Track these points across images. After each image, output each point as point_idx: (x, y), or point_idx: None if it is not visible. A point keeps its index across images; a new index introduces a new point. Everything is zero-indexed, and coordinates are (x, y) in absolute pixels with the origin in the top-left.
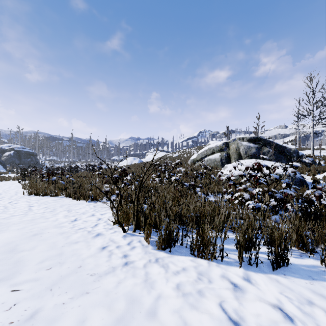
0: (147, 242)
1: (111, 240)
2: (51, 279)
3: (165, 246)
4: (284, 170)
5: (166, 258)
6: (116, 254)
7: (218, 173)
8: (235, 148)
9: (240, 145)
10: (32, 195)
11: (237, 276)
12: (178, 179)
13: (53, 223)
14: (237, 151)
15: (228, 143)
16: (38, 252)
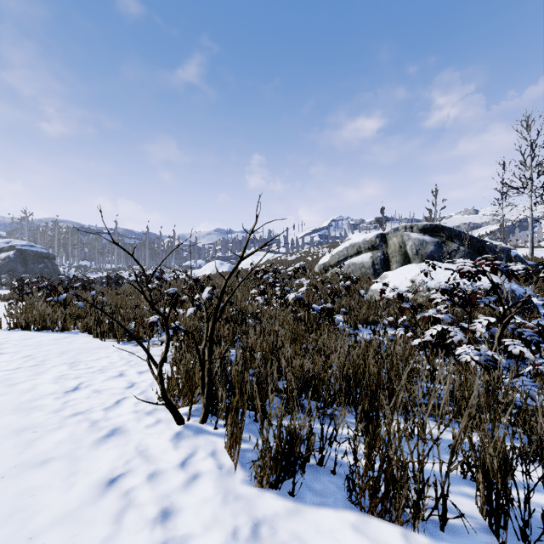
0: (232, 459)
1: (141, 452)
2: None
3: (280, 477)
4: (527, 279)
5: (283, 520)
6: (139, 509)
7: (371, 287)
8: (398, 244)
9: (406, 239)
10: (17, 329)
11: None
12: (300, 298)
13: (18, 398)
14: (401, 248)
15: (385, 236)
16: None
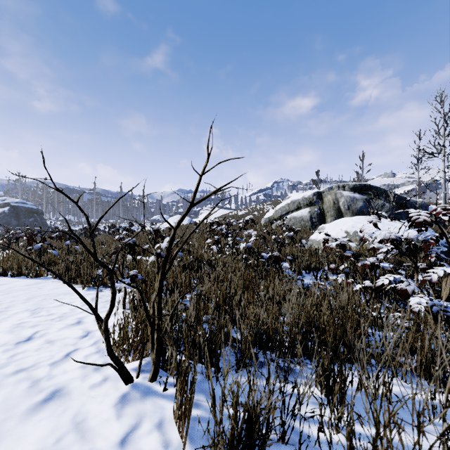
0: (180, 435)
1: (77, 424)
2: None
3: None
4: None
5: None
6: None
7: (310, 238)
8: (332, 201)
9: (339, 196)
10: None
11: None
12: (250, 247)
13: None
14: (335, 204)
15: (321, 194)
16: None
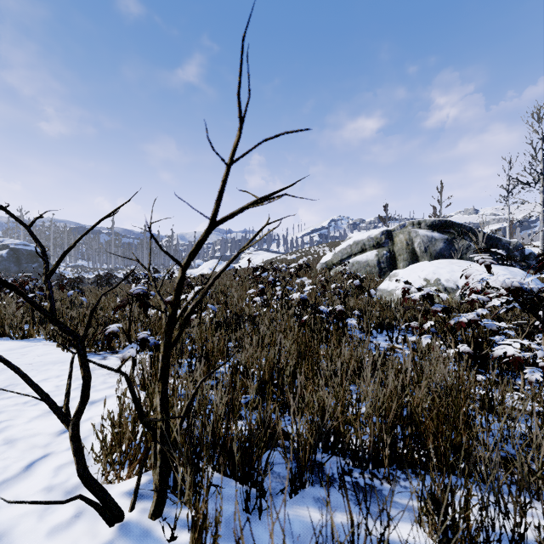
0: None
1: None
2: None
3: None
4: None
5: None
6: None
7: (379, 287)
8: (405, 241)
9: (414, 235)
10: None
11: None
12: (305, 299)
13: None
14: (408, 246)
15: (391, 233)
16: None
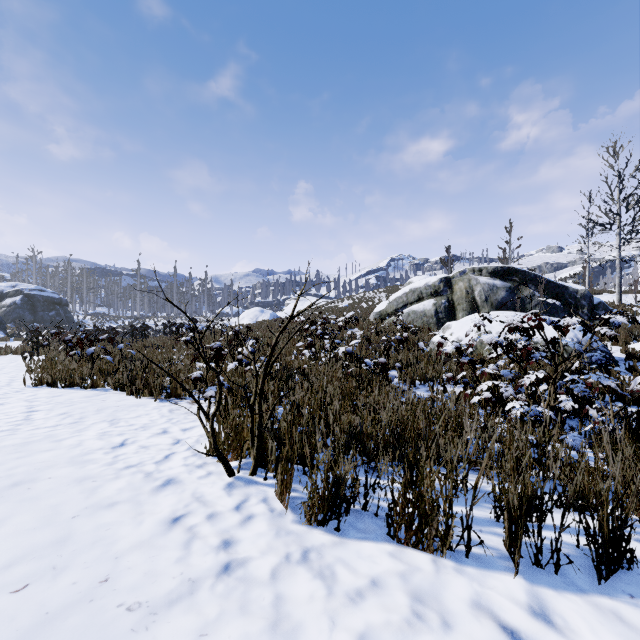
0: (282, 503)
1: (197, 498)
2: (16, 626)
3: (326, 515)
4: (586, 333)
5: (329, 549)
6: (204, 540)
7: (432, 340)
8: (465, 289)
9: (474, 283)
10: (43, 386)
11: (513, 605)
12: (350, 352)
13: (68, 452)
14: (468, 294)
15: (450, 280)
16: (7, 536)
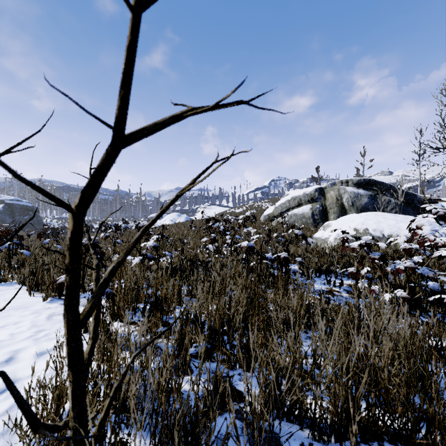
0: None
1: None
2: None
3: None
4: None
5: None
6: None
7: (314, 236)
8: (335, 197)
9: (342, 192)
10: None
11: None
12: (252, 247)
13: None
14: (338, 201)
15: (323, 190)
16: None
